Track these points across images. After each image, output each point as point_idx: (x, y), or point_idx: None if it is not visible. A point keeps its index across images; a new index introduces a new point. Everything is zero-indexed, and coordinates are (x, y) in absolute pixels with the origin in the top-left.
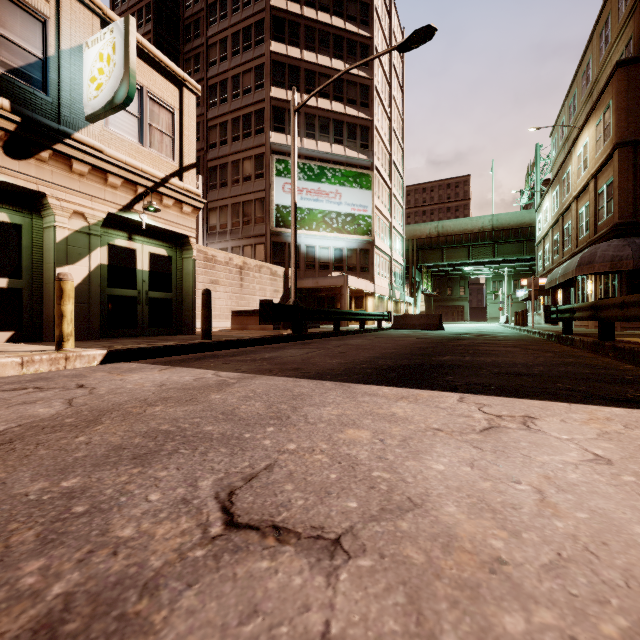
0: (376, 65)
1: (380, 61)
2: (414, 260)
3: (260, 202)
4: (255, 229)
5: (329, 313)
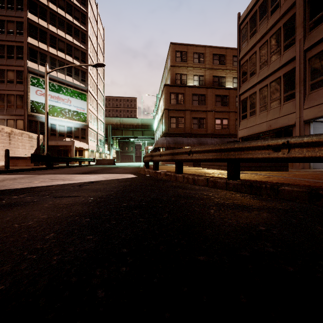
0: (89, 44)
1: (92, 42)
2: (110, 134)
3: (20, 97)
4: (16, 111)
5: (64, 158)
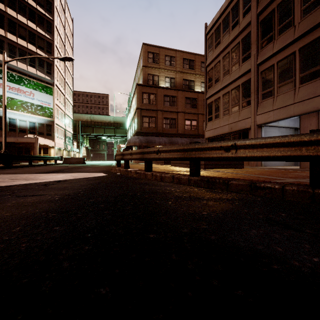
0: (56, 34)
1: (58, 32)
2: (79, 131)
3: None
4: None
5: (26, 157)
